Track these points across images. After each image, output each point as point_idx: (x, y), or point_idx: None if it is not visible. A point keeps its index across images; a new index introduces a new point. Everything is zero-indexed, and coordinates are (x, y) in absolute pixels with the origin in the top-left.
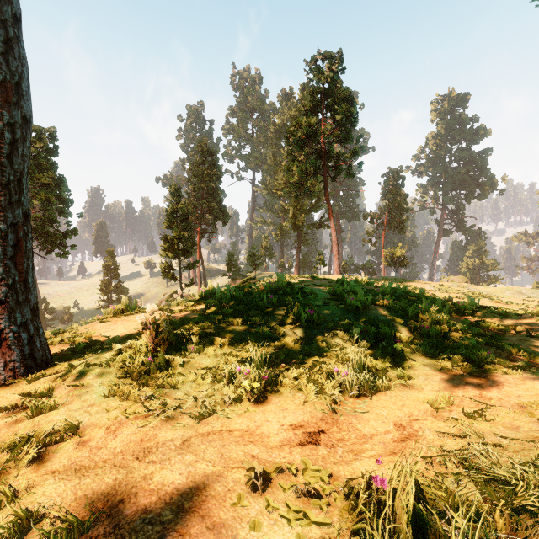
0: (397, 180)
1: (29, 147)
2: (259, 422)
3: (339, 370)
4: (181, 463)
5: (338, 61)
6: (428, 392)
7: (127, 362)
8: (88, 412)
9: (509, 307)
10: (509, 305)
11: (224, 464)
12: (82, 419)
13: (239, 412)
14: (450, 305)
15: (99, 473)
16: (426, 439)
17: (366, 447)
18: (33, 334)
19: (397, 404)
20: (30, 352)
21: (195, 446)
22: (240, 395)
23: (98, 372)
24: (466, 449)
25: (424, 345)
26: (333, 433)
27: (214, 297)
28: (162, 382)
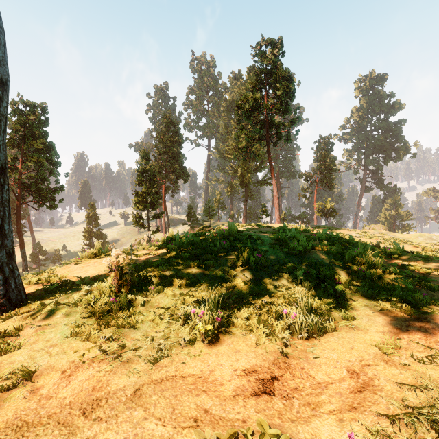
0: (327, 146)
1: (6, 108)
2: (213, 366)
3: (288, 312)
4: (128, 422)
5: (278, 46)
6: (373, 333)
7: (92, 302)
8: (48, 353)
9: (427, 251)
10: (427, 249)
11: (174, 422)
12: (41, 361)
13: (193, 354)
14: (378, 249)
15: (40, 434)
16: (384, 389)
17: (323, 399)
18: (8, 276)
19: (346, 347)
20: (5, 292)
21: (146, 397)
22: (194, 336)
23: (66, 311)
24: (432, 406)
25: (362, 286)
26: (287, 380)
27: (174, 242)
28: (122, 322)
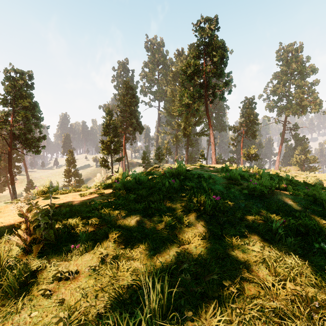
0: (251, 105)
1: None
2: None
3: None
4: None
5: (214, 22)
6: None
7: None
8: None
9: None
10: None
11: None
12: None
13: None
14: (322, 188)
15: None
16: None
17: None
18: None
19: None
20: None
21: None
22: None
23: None
24: None
25: None
26: None
27: (120, 181)
28: None
